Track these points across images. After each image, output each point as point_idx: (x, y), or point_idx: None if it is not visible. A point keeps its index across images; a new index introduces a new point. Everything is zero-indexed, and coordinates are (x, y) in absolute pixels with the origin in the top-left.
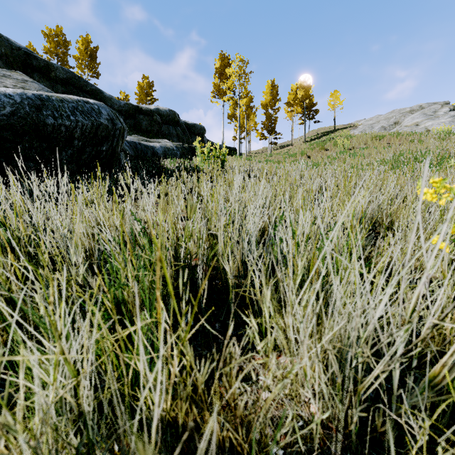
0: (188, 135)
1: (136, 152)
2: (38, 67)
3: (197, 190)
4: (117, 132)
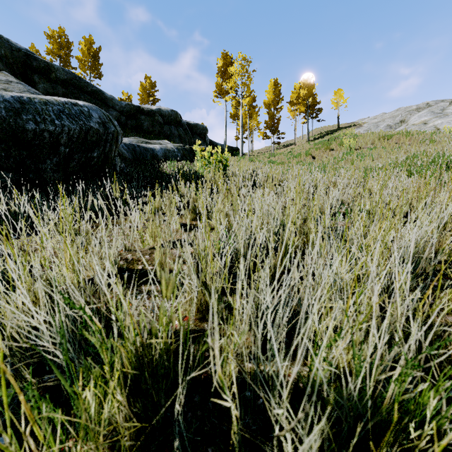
0: (190, 135)
1: (135, 155)
2: (38, 68)
3: (195, 204)
4: (110, 136)
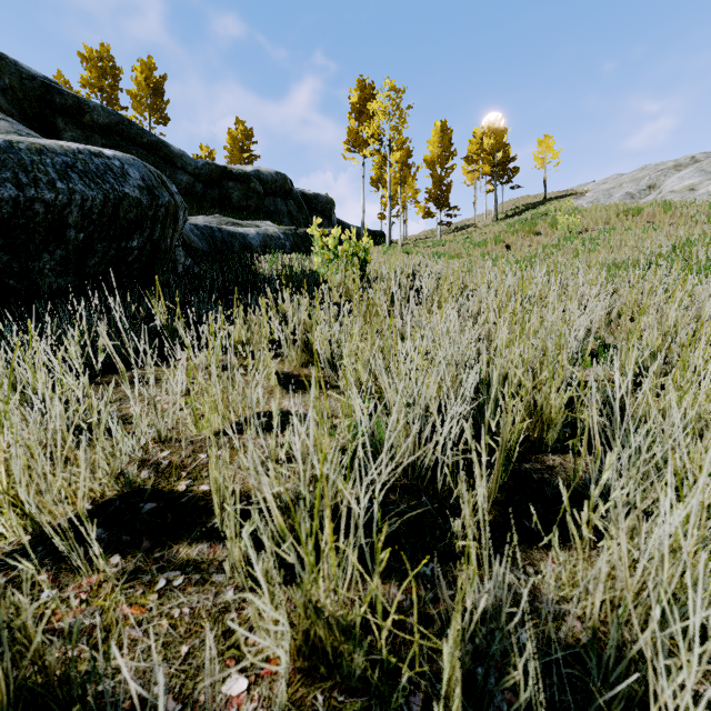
0: (307, 212)
1: (213, 245)
2: (63, 106)
3: (308, 337)
4: (162, 212)
